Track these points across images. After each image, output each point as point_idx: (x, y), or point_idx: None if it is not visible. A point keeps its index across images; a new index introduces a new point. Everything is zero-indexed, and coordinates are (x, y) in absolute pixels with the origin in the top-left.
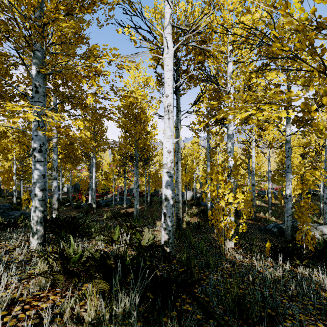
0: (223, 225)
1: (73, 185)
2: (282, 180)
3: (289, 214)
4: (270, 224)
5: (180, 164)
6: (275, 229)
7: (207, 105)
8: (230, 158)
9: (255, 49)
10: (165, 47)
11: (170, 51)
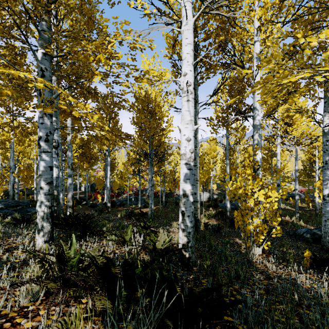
0: (251, 227)
1: (90, 185)
2: (310, 181)
3: (328, 218)
4: (298, 228)
5: (198, 160)
6: (308, 234)
7: (226, 99)
8: (257, 151)
9: (288, 23)
10: (183, 18)
11: (189, 22)
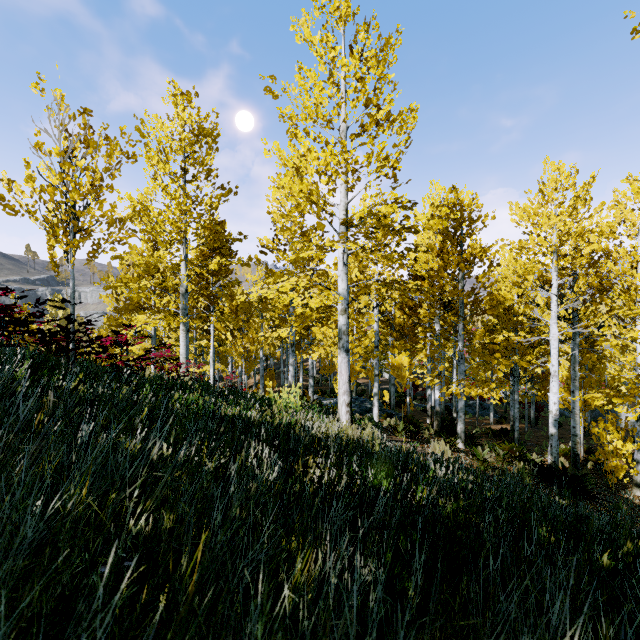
0: (611, 465)
1: None
2: None
3: None
4: None
5: (577, 394)
6: None
7: None
8: None
9: None
10: (551, 332)
11: (555, 335)
